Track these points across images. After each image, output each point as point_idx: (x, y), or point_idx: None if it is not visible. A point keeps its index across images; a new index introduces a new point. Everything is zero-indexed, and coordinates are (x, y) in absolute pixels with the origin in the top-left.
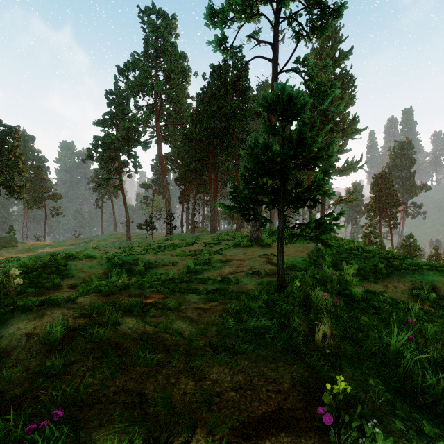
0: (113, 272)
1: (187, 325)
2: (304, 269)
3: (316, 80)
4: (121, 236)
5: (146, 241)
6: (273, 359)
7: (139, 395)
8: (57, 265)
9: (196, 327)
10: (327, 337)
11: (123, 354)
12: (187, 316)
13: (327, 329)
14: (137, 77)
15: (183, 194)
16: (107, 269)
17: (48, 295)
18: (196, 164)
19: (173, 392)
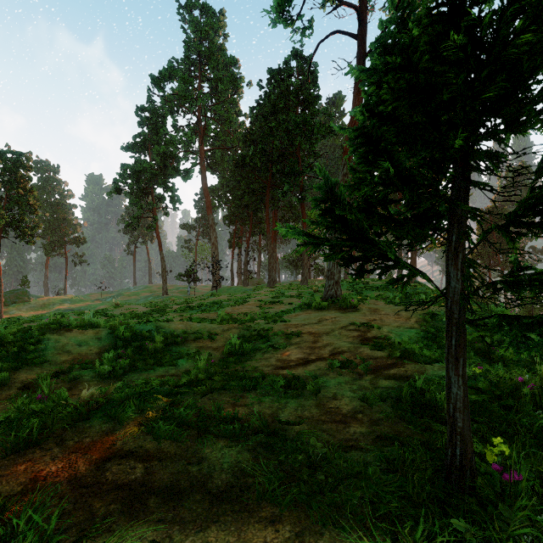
0: (106, 356)
1: None
2: (433, 358)
3: None
4: (157, 290)
5: (186, 296)
6: None
7: None
8: (22, 342)
9: None
10: None
11: None
12: None
13: None
14: (176, 89)
15: (233, 237)
16: (106, 346)
17: None
18: (250, 198)
19: None
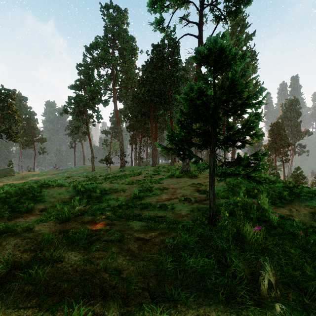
0: (75, 198)
1: (127, 262)
2: (225, 197)
3: None
4: (88, 168)
5: (106, 172)
6: (217, 314)
7: None
8: (33, 192)
9: (136, 264)
10: (273, 286)
11: (57, 302)
12: (128, 248)
13: (272, 276)
14: (99, 54)
15: (132, 138)
16: (72, 195)
17: (21, 219)
18: (142, 116)
19: None
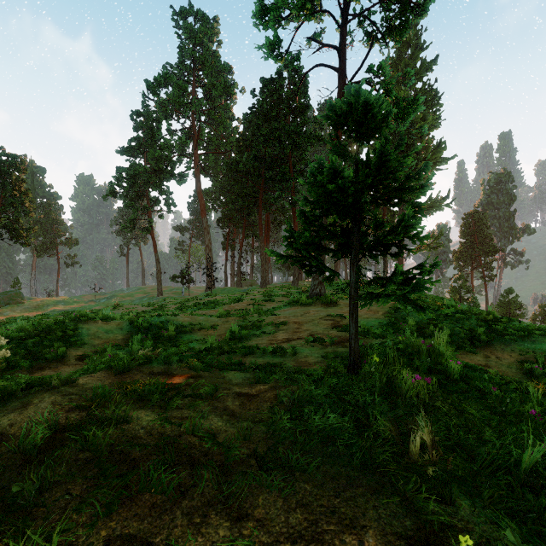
0: (135, 338)
1: (224, 423)
2: (381, 336)
3: (394, 94)
4: (151, 291)
5: (181, 297)
6: (348, 482)
7: (144, 545)
8: (64, 329)
9: (237, 426)
10: (428, 447)
11: (129, 471)
12: (225, 406)
13: (427, 434)
14: (171, 94)
15: (227, 239)
16: (128, 334)
17: (48, 370)
18: (243, 202)
19: (197, 542)
